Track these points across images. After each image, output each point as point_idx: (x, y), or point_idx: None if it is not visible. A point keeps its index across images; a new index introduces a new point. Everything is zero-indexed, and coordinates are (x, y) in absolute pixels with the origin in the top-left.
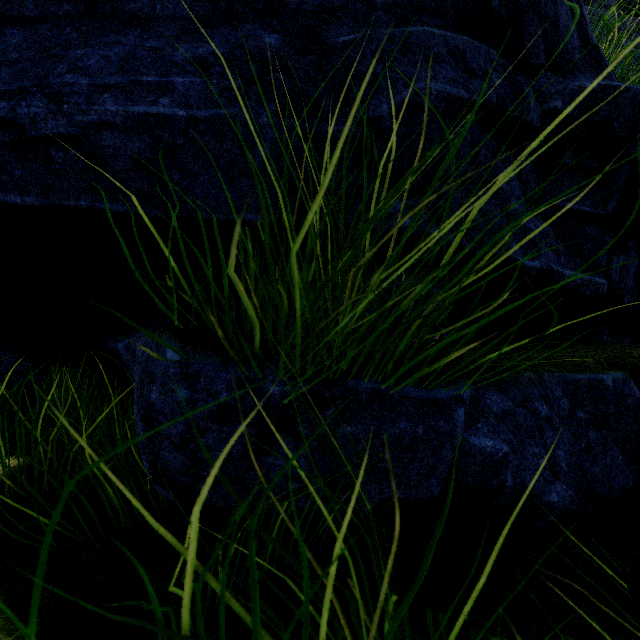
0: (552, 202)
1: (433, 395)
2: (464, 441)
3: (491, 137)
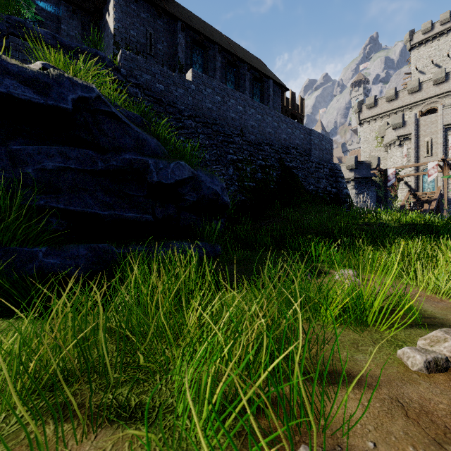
0: (123, 191)
1: (33, 250)
2: (42, 260)
3: (82, 175)
